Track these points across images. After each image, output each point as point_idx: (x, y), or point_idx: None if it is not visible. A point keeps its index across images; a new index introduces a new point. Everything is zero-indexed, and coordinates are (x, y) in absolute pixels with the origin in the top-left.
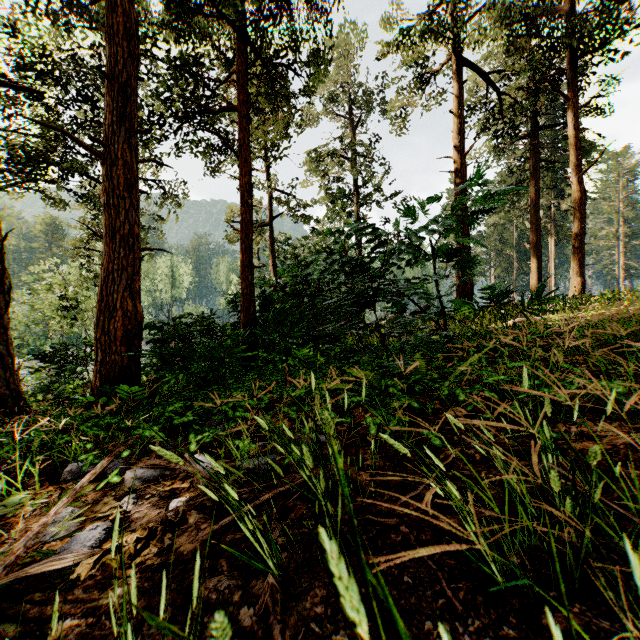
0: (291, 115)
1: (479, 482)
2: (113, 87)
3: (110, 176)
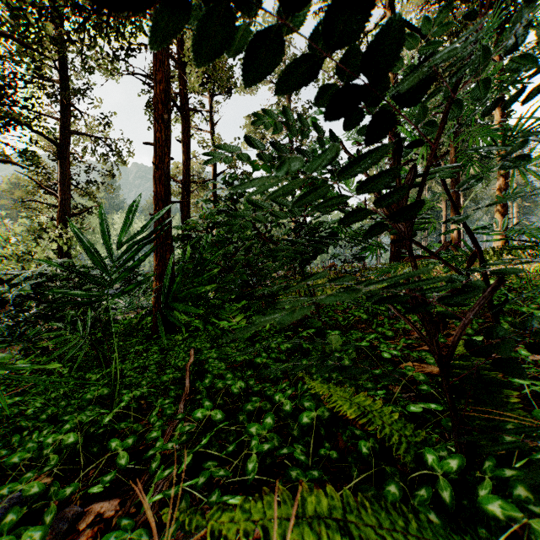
0: None
1: None
2: None
3: None
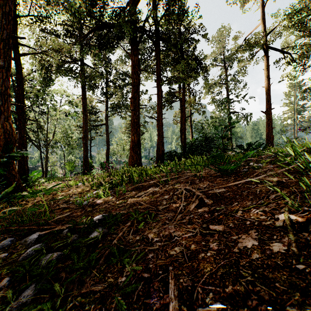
0: (196, 96)
1: None
2: (159, 106)
3: (159, 124)
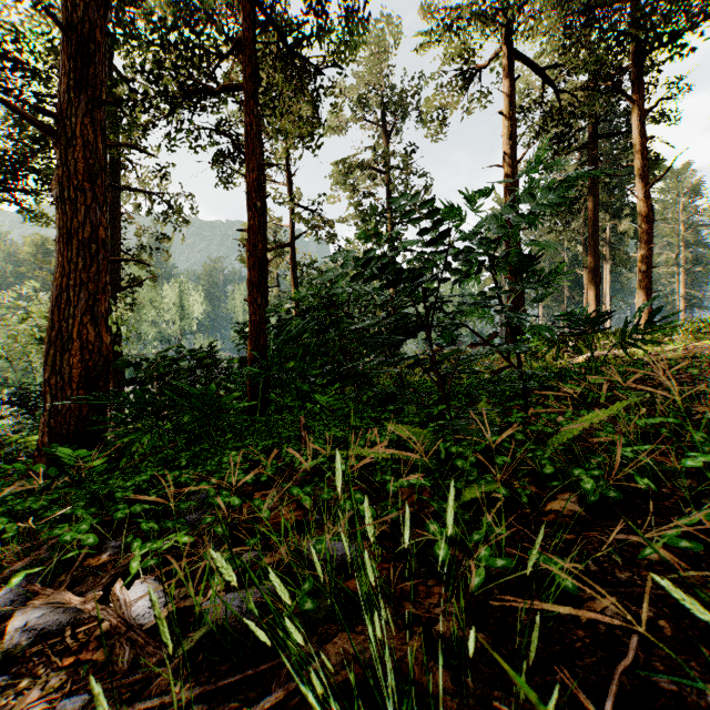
0: (313, 102)
1: None
2: (70, 41)
3: (65, 160)
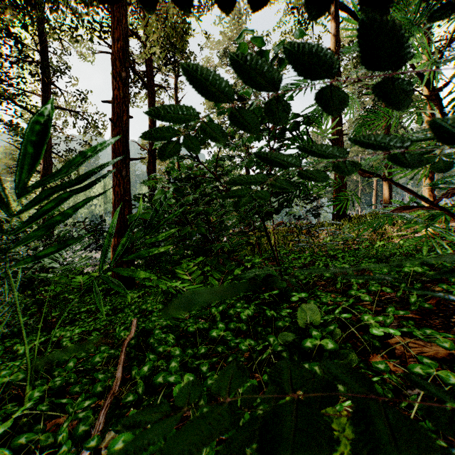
0: None
1: None
2: None
3: None
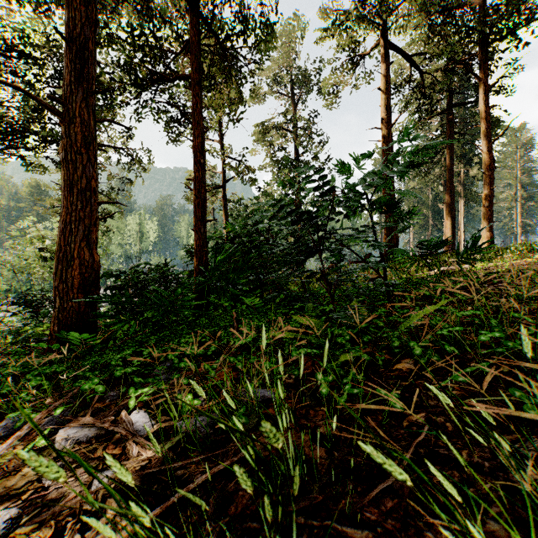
0: (240, 85)
1: (462, 467)
2: (71, 49)
3: (68, 133)
